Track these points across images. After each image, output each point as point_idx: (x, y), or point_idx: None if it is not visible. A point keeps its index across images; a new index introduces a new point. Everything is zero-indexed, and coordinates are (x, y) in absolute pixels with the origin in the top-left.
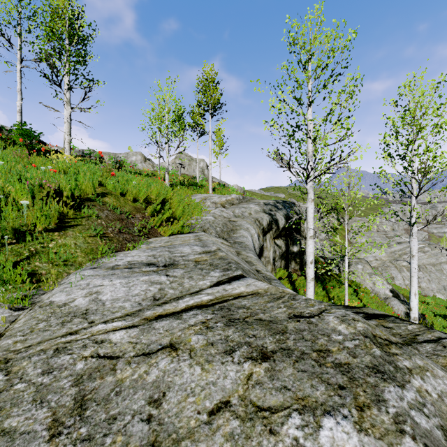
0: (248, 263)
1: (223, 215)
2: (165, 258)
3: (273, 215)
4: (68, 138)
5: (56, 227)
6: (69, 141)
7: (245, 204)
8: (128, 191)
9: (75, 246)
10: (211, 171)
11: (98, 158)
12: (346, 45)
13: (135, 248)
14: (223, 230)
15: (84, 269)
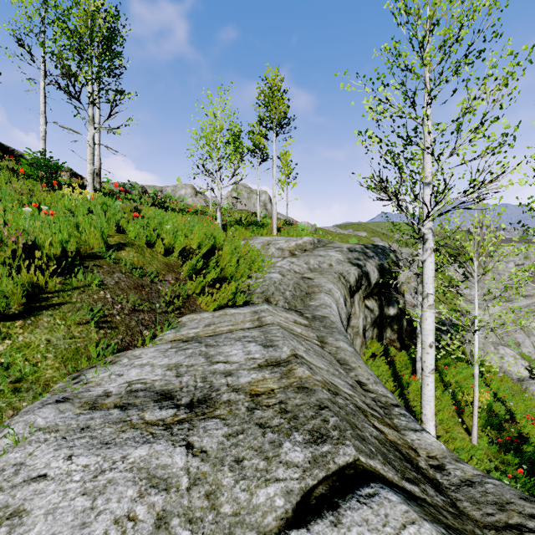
0: (341, 365)
1: (294, 269)
2: (196, 376)
3: (362, 266)
4: (91, 168)
5: (22, 310)
6: (92, 171)
7: (322, 251)
8: (157, 240)
9: (47, 347)
10: (275, 206)
11: (142, 193)
12: None
13: (155, 337)
14: (294, 294)
15: (43, 404)
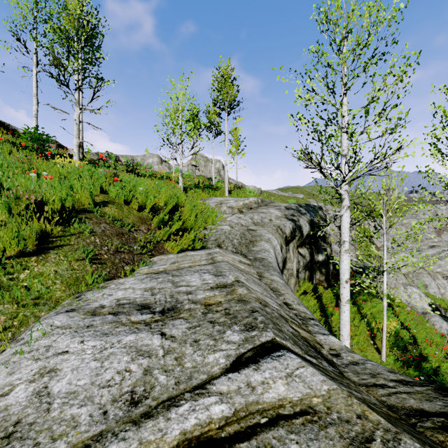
0: (273, 292)
1: (241, 223)
2: (166, 294)
3: (296, 221)
4: (77, 141)
5: (35, 249)
6: (78, 144)
7: (264, 209)
8: (133, 199)
9: (55, 275)
10: (227, 172)
11: (116, 161)
12: (394, 15)
13: (134, 271)
14: (241, 242)
15: (57, 313)
